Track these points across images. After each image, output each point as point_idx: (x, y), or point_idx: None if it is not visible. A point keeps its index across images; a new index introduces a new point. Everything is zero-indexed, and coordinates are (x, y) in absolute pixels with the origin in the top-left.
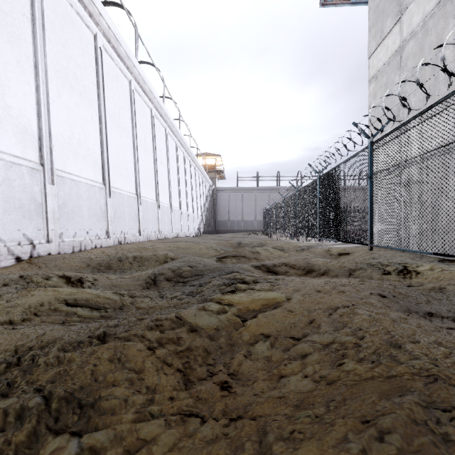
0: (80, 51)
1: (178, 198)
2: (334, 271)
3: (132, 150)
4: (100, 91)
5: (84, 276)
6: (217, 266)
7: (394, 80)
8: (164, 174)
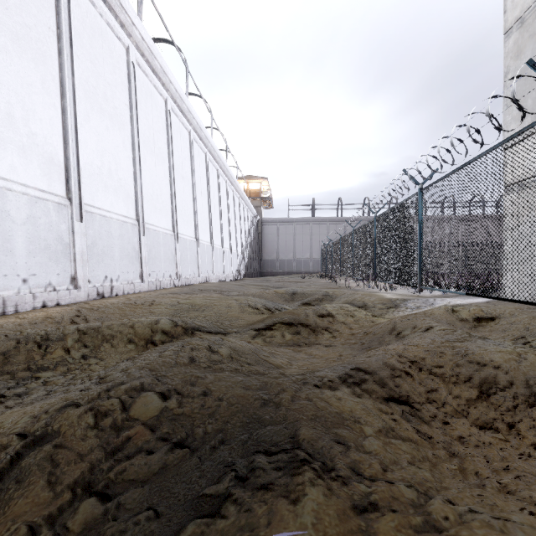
0: None
1: (209, 229)
2: None
3: (130, 152)
4: (63, 43)
5: None
6: (242, 393)
7: None
8: (187, 195)
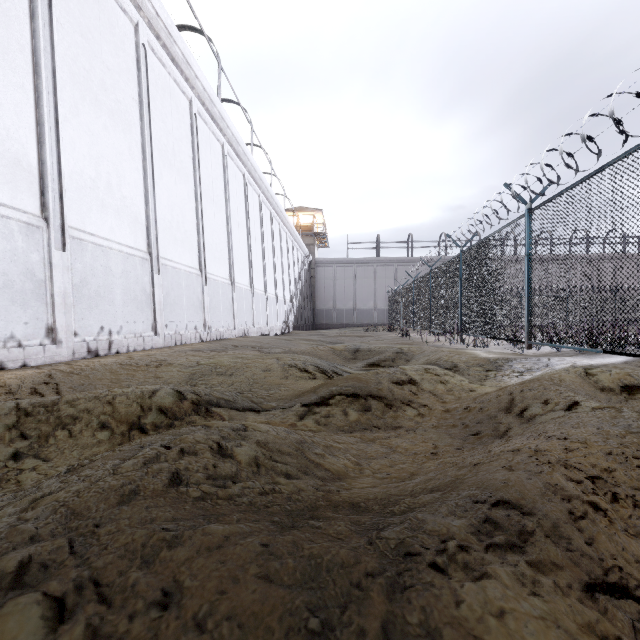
0: None
1: (248, 270)
2: None
3: (140, 163)
4: (37, 2)
5: None
6: (258, 602)
7: None
8: (219, 224)
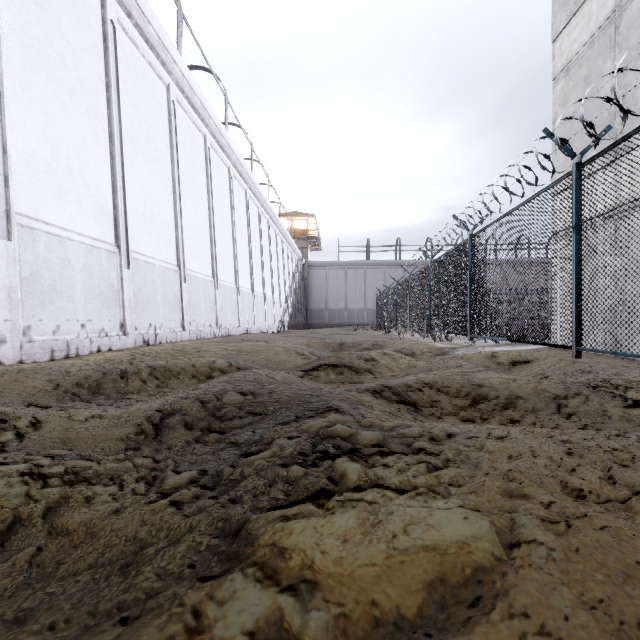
0: (73, 20)
1: (250, 275)
2: (527, 401)
3: (171, 195)
4: (111, 92)
5: (14, 417)
6: (296, 392)
7: (604, 69)
8: (226, 237)
